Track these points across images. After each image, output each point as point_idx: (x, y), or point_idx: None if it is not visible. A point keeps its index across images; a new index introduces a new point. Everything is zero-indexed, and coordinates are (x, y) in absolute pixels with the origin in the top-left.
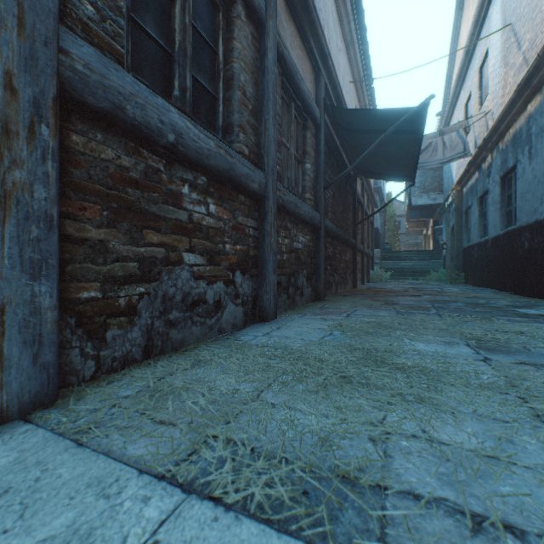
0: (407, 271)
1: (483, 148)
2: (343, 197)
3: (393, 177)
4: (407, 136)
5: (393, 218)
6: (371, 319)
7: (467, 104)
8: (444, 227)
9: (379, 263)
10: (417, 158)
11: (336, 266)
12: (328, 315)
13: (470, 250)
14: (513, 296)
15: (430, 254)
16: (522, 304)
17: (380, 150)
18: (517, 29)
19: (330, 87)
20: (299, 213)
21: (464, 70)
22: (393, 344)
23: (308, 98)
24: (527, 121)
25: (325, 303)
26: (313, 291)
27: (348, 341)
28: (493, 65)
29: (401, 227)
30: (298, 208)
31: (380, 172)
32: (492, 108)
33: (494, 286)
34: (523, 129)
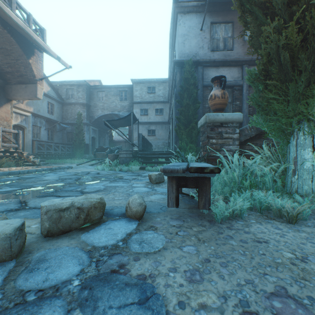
0: None
1: None
2: None
3: None
4: None
5: None
6: None
7: None
8: None
9: None
10: None
11: None
12: None
13: None
14: None
15: None
16: None
17: None
18: None
19: None
20: None
21: None
22: None
23: None
24: None
25: None
26: None
27: None
28: None
29: None
30: None
31: None
32: None
33: None
34: None
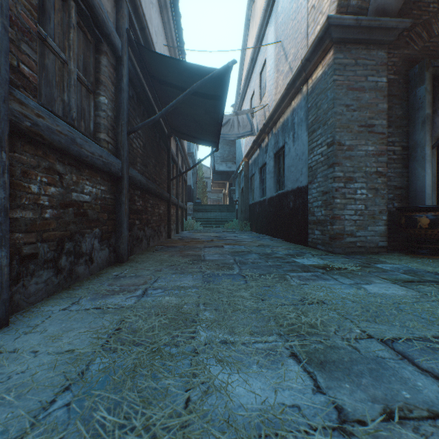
0: (212, 220)
1: (263, 131)
2: (157, 152)
3: (201, 141)
4: (213, 100)
5: (203, 179)
6: (173, 297)
7: (252, 99)
8: (237, 188)
9: (192, 214)
10: (221, 125)
11: (148, 220)
12: (115, 297)
13: (254, 206)
14: (284, 242)
15: (228, 208)
16: (295, 252)
17: (190, 111)
18: (285, 45)
19: (137, 26)
20: (81, 153)
21: (250, 73)
22: (192, 400)
23: (101, 10)
24: (292, 114)
25: (127, 266)
26: (112, 253)
27: (100, 413)
28: (269, 71)
29: (208, 186)
30: (79, 146)
31: (191, 134)
32: (269, 102)
33: (270, 233)
34: (289, 119)
